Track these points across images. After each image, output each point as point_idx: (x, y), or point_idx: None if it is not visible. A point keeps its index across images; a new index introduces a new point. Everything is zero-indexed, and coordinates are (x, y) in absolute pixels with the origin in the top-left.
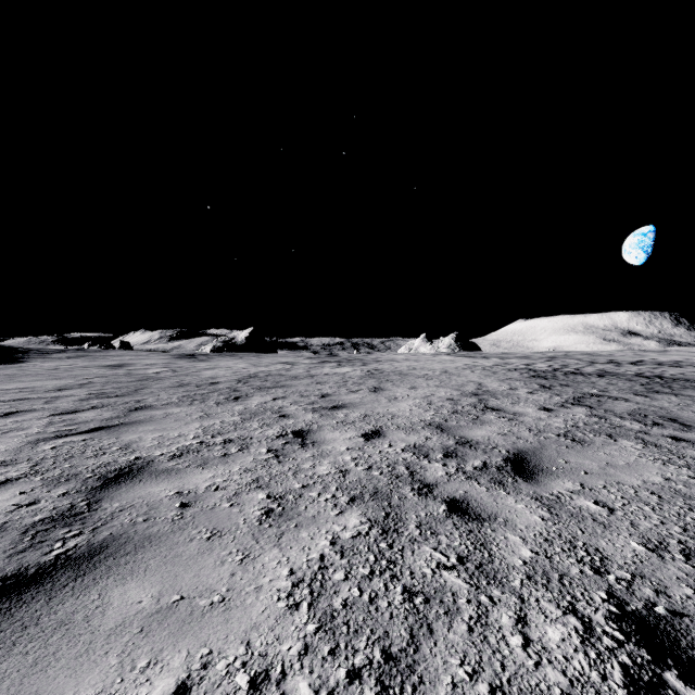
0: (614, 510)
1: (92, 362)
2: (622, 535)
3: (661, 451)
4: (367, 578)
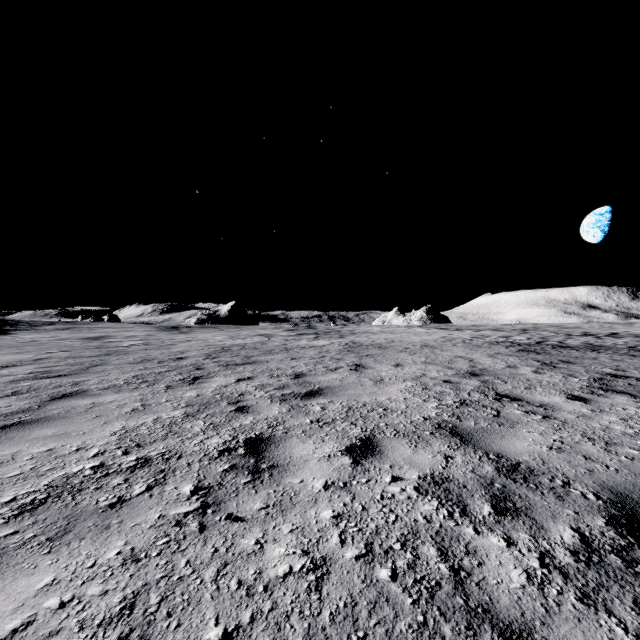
0: None
1: (76, 334)
2: None
3: None
4: None
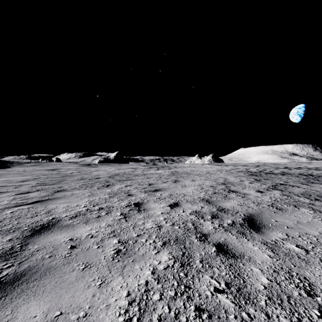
0: (308, 251)
1: (42, 167)
2: (317, 268)
3: None
4: (173, 298)
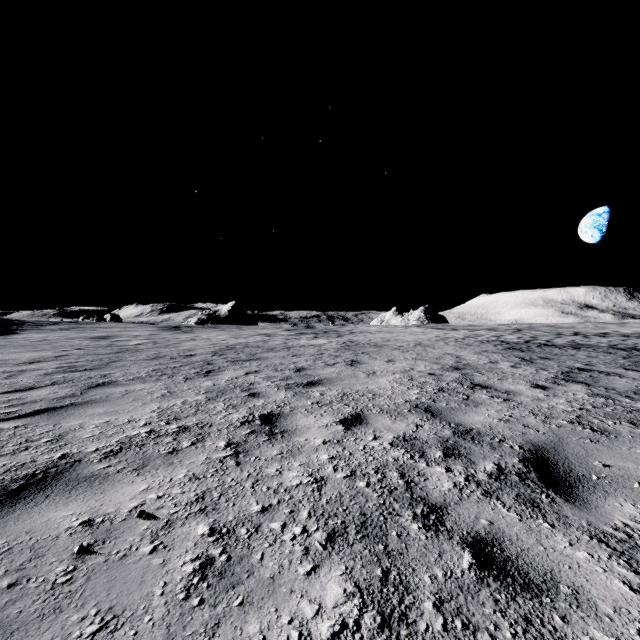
0: None
1: (81, 333)
2: None
3: None
4: None
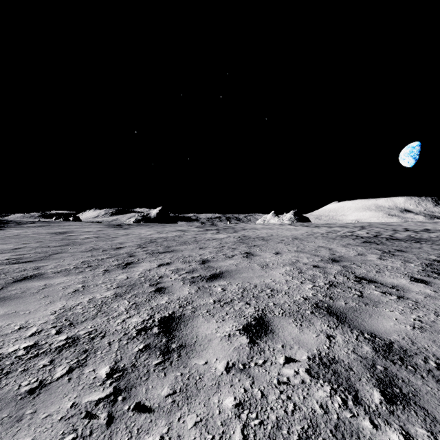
0: None
1: (49, 230)
2: None
3: None
4: None
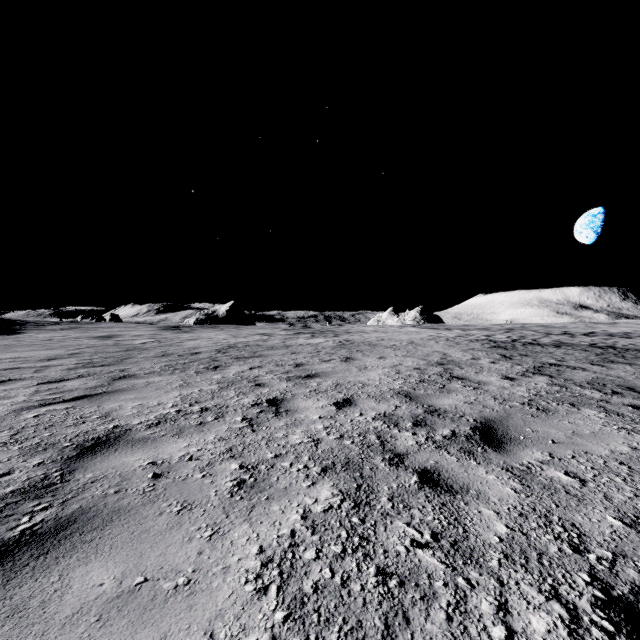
0: (585, 482)
1: (84, 333)
2: (597, 509)
3: (624, 419)
4: (339, 557)
